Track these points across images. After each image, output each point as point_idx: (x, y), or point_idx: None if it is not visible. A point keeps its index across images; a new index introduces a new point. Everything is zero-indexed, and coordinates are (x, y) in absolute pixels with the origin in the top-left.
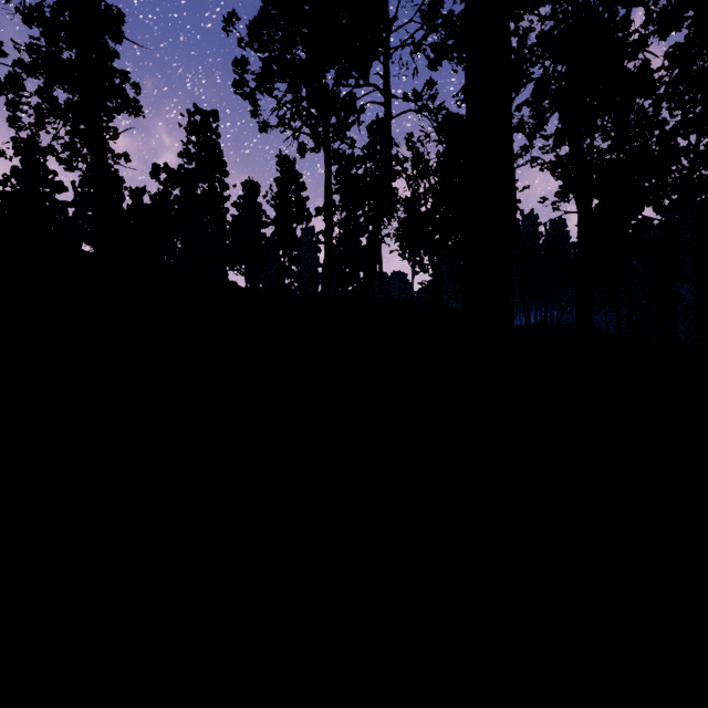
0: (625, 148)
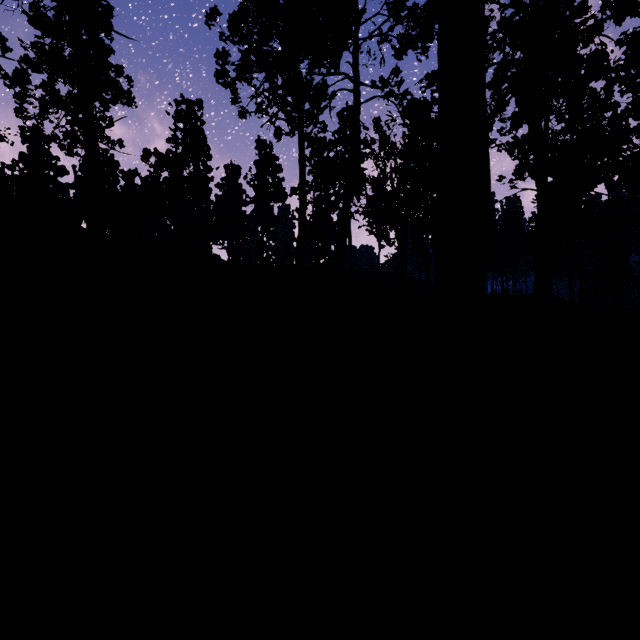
0: (578, 129)
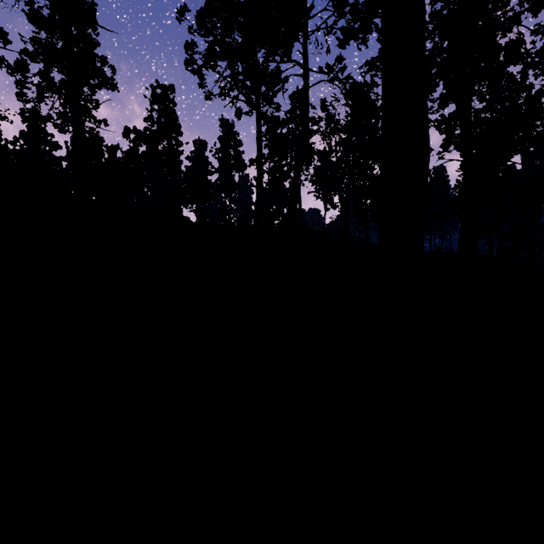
0: (498, 108)
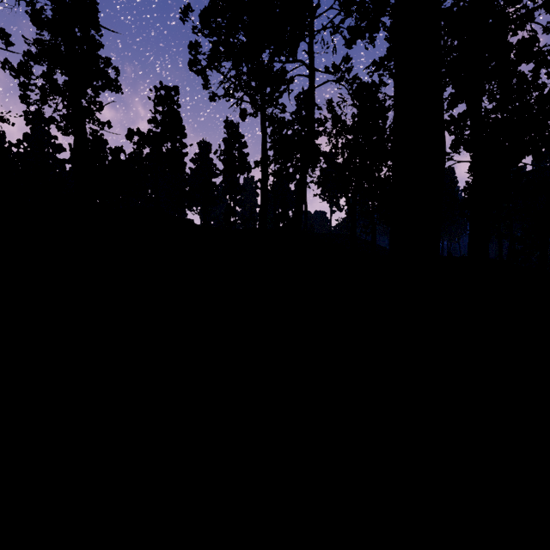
0: (509, 108)
